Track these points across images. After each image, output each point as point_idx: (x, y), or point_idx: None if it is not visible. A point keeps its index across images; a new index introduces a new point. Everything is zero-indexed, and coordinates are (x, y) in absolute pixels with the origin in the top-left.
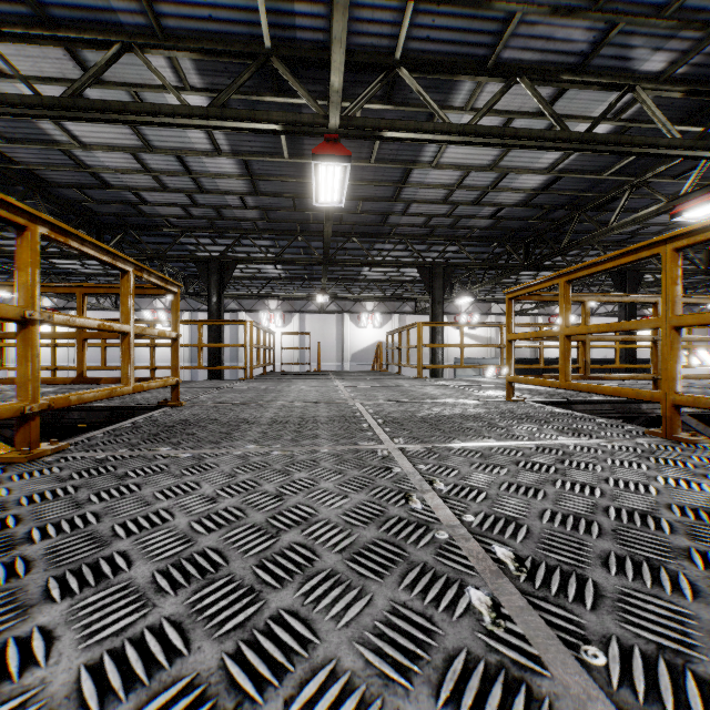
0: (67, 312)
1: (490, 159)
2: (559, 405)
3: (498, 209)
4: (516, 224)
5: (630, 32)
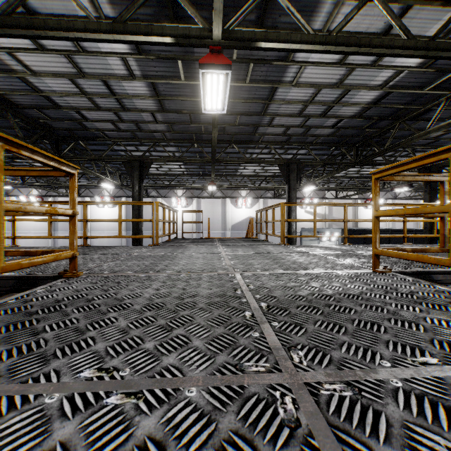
0: (47, 198)
1: (338, 78)
2: (420, 275)
3: (339, 120)
4: (350, 132)
5: None
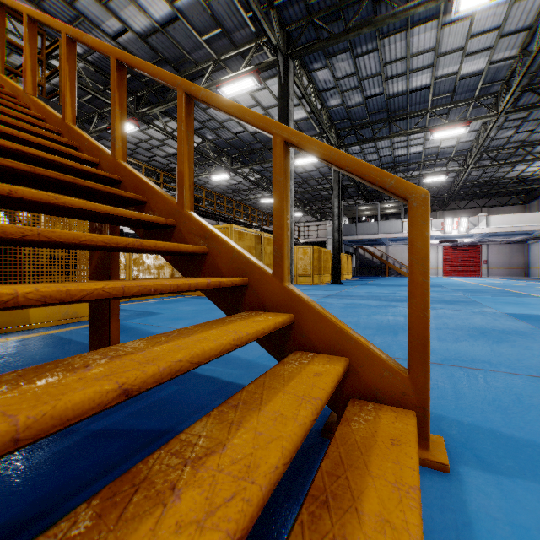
0: None
1: None
2: None
3: None
4: None
5: None
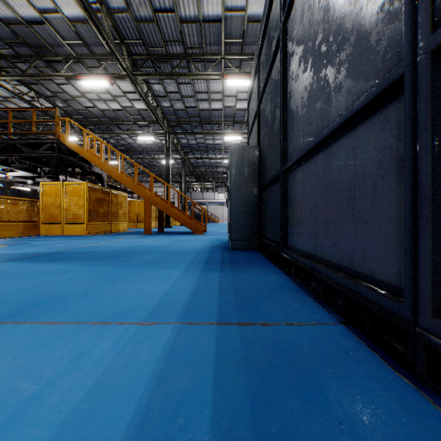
0: None
1: (7, 96)
2: None
3: None
4: None
5: (58, 99)
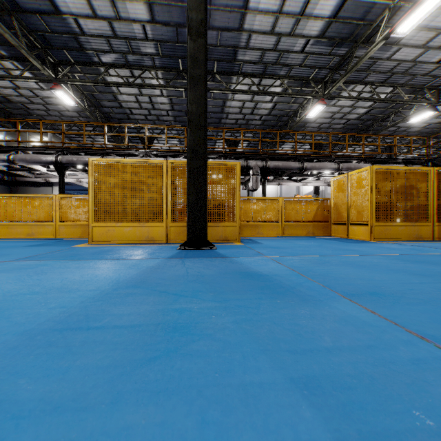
0: None
1: None
2: None
3: (427, 124)
4: (426, 130)
5: None
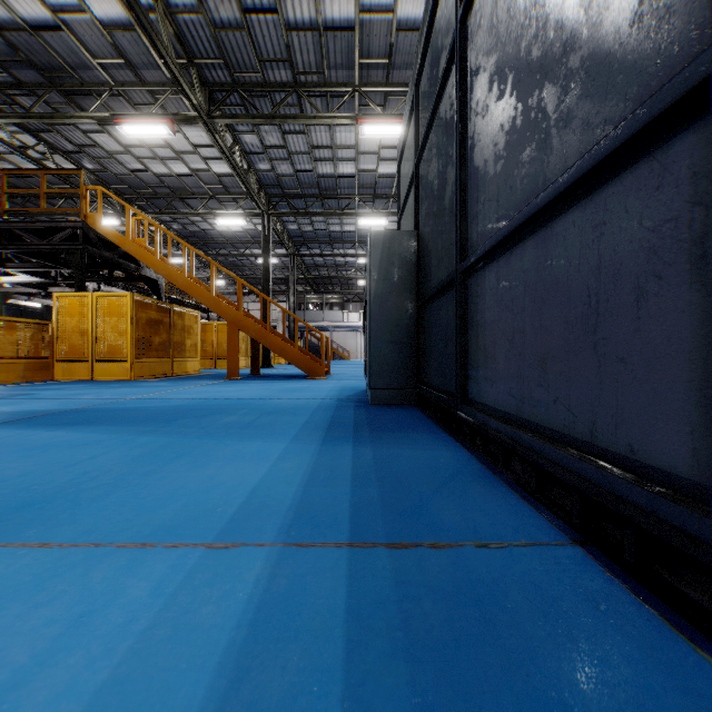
0: None
1: (1, 150)
2: None
3: None
4: None
5: (85, 156)
